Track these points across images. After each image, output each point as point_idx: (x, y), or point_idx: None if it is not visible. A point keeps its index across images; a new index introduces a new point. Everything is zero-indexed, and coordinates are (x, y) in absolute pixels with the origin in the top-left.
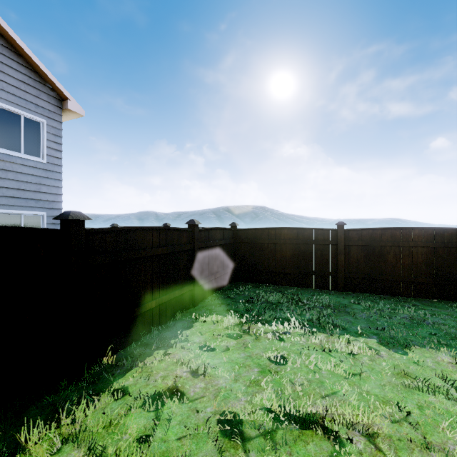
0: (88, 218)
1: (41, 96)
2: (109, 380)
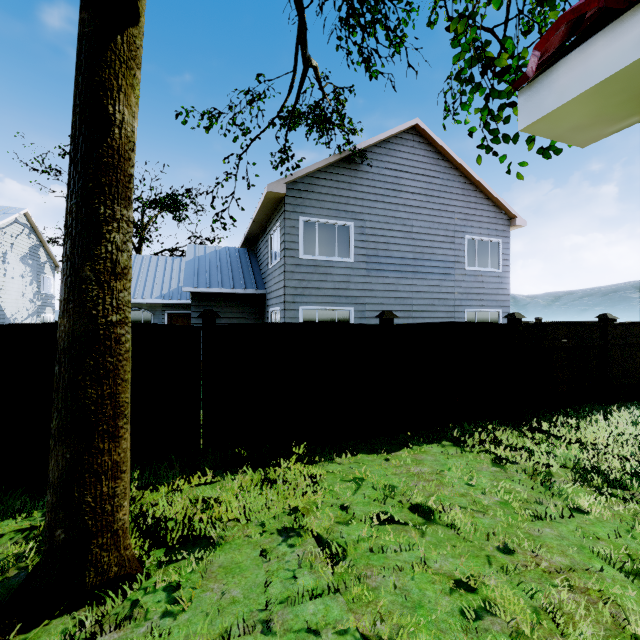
0: (615, 317)
1: (498, 222)
2: (633, 409)
